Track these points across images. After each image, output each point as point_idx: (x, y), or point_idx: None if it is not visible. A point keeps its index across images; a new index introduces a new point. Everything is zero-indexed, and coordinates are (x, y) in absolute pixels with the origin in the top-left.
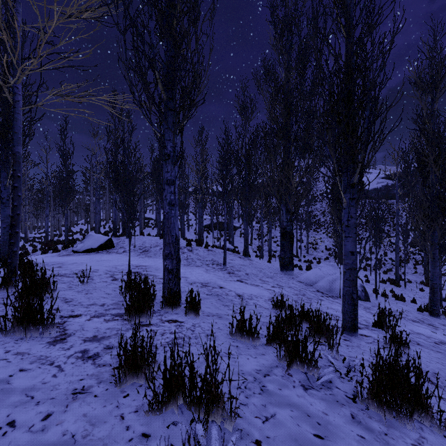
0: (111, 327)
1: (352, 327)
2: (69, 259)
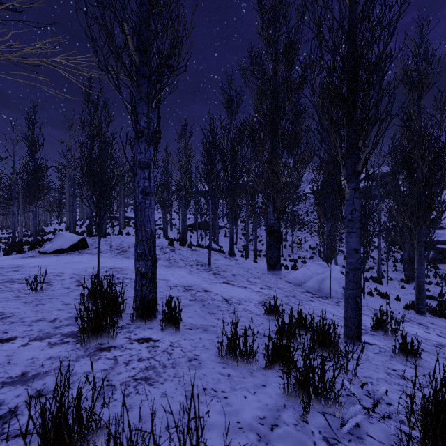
0: (55, 356)
1: (356, 335)
2: (32, 261)
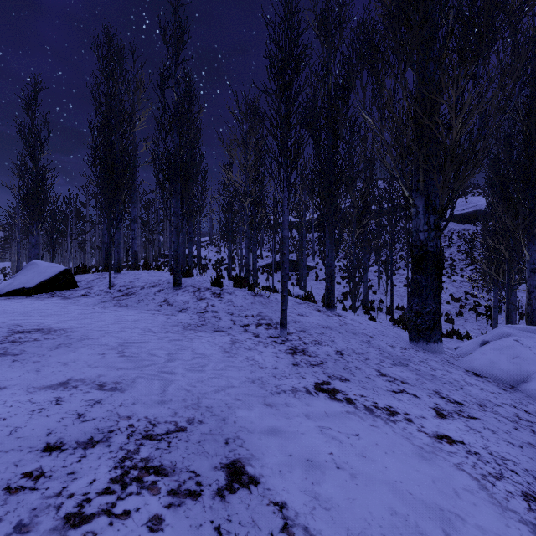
0: None
1: None
2: None
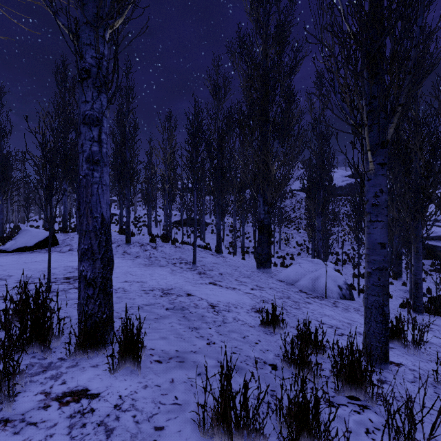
0: None
1: (383, 355)
2: None
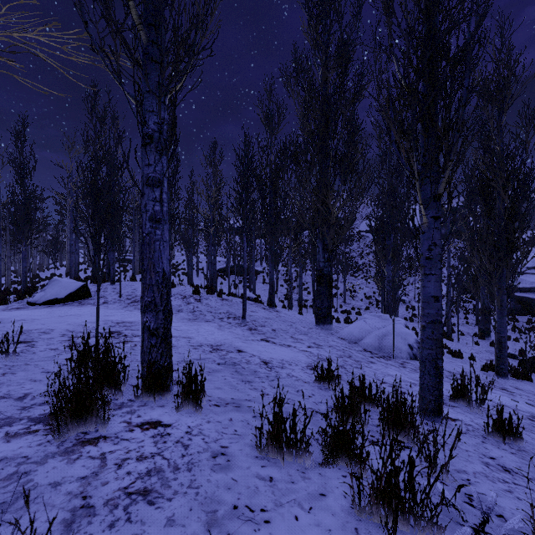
0: (10, 456)
1: (436, 408)
2: (16, 314)
